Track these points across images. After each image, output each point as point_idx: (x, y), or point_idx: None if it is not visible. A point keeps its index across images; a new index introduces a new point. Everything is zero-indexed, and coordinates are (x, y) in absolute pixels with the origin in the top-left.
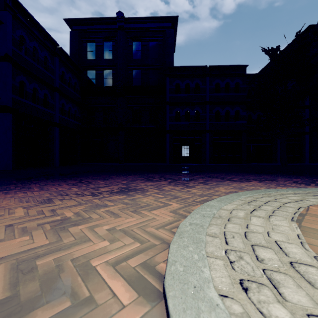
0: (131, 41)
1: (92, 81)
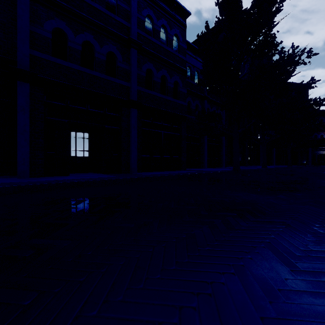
0: None
1: None
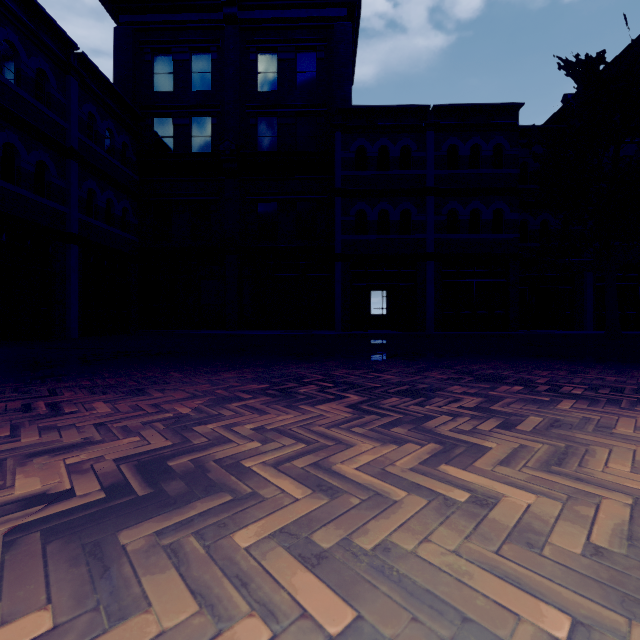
0: (255, 52)
1: (164, 143)
